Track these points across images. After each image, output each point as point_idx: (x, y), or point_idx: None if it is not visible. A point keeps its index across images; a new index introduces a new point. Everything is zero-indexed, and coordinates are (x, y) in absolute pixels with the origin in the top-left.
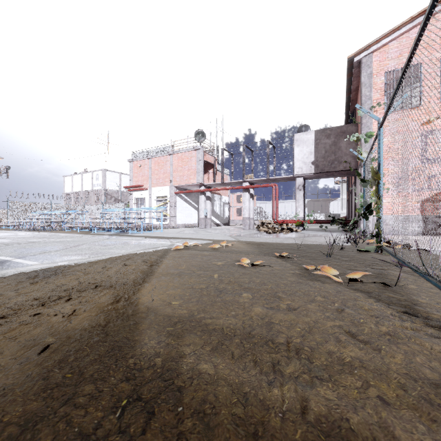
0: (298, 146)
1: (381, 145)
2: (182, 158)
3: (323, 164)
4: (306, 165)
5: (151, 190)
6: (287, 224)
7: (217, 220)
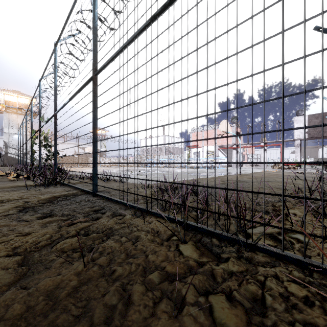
0: (297, 123)
1: None
2: None
3: (313, 133)
4: (302, 133)
5: (203, 147)
6: (292, 165)
7: None
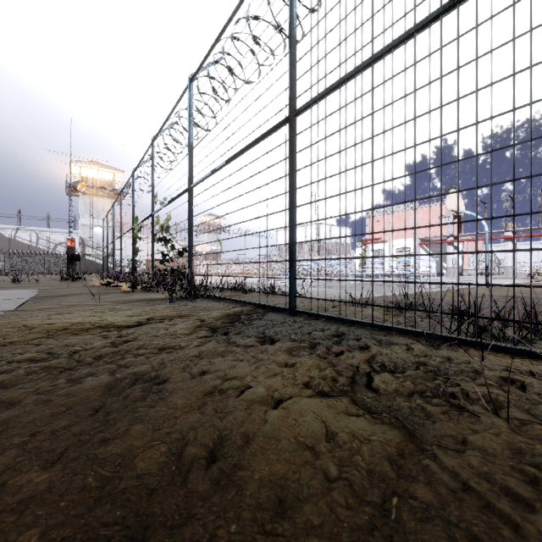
0: None
1: None
2: (428, 212)
3: None
4: None
5: (390, 242)
6: None
7: None
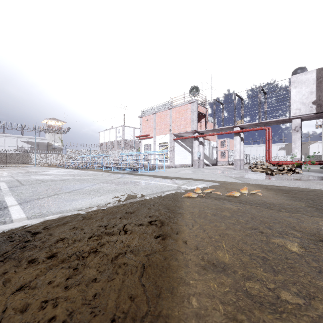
0: (295, 87)
1: None
2: (179, 111)
3: None
4: (305, 105)
5: (155, 138)
6: (287, 166)
7: (206, 161)
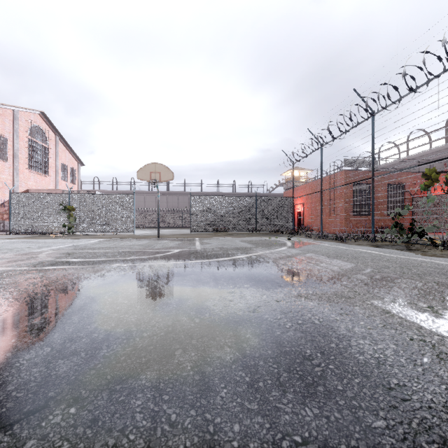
0: None
1: (70, 199)
2: None
3: None
4: None
5: None
6: None
7: None
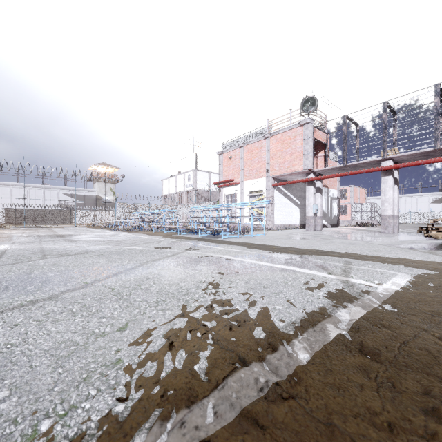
0: None
1: None
2: (282, 140)
3: None
4: None
5: (243, 184)
6: None
7: (323, 220)
